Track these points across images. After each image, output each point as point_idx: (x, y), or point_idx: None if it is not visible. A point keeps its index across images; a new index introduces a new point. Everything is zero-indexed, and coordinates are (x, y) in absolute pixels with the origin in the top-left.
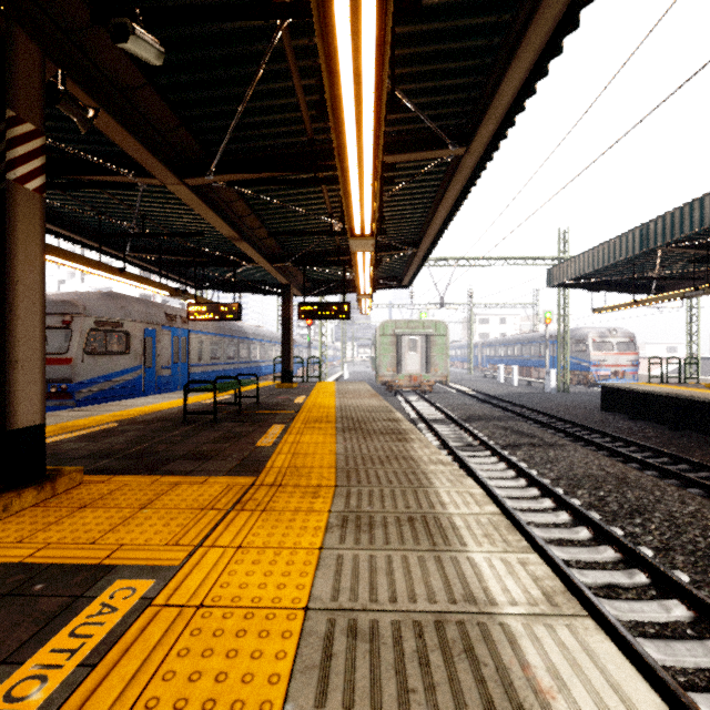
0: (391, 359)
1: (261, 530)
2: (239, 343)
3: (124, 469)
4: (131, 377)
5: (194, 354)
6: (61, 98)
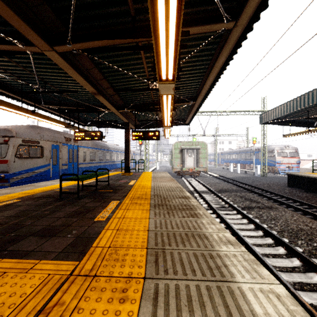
0: (179, 160)
1: None
2: (105, 152)
3: None
4: (44, 170)
5: (81, 158)
6: None
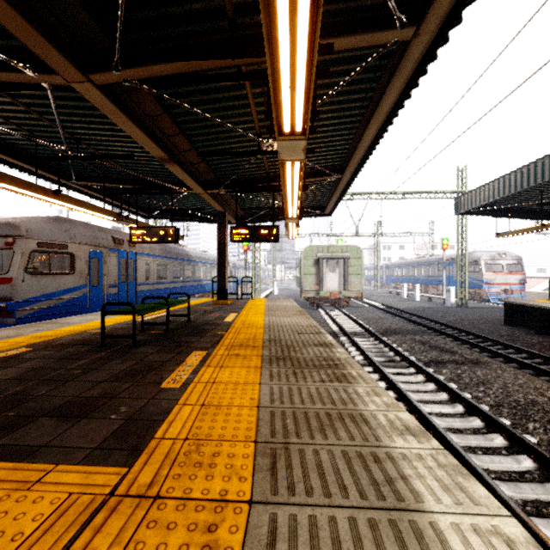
0: (313, 279)
1: None
2: (184, 264)
3: None
4: (76, 295)
5: (141, 274)
6: None
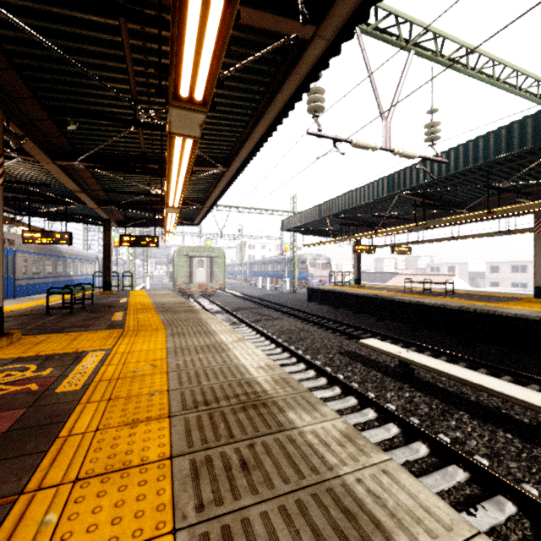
0: (185, 274)
1: (139, 340)
2: (56, 260)
3: (38, 333)
4: None
5: (19, 270)
6: (6, 131)
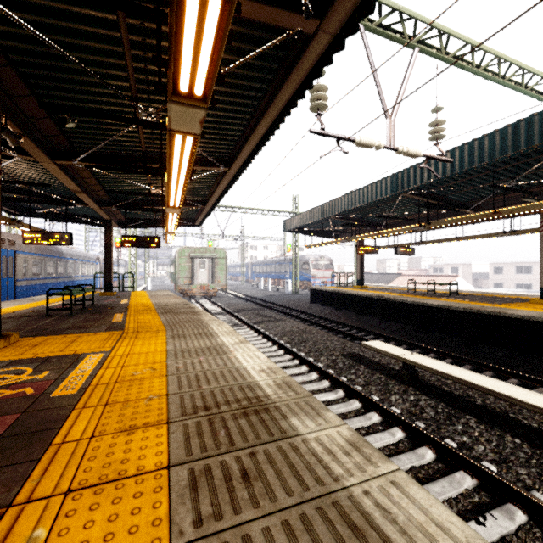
0: (187, 275)
1: (138, 342)
2: (57, 261)
3: (37, 335)
4: None
5: (20, 270)
6: (4, 130)
